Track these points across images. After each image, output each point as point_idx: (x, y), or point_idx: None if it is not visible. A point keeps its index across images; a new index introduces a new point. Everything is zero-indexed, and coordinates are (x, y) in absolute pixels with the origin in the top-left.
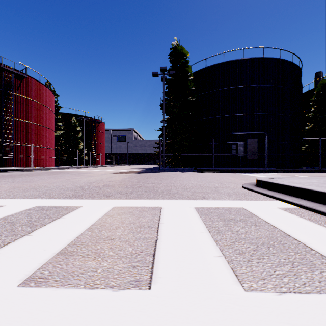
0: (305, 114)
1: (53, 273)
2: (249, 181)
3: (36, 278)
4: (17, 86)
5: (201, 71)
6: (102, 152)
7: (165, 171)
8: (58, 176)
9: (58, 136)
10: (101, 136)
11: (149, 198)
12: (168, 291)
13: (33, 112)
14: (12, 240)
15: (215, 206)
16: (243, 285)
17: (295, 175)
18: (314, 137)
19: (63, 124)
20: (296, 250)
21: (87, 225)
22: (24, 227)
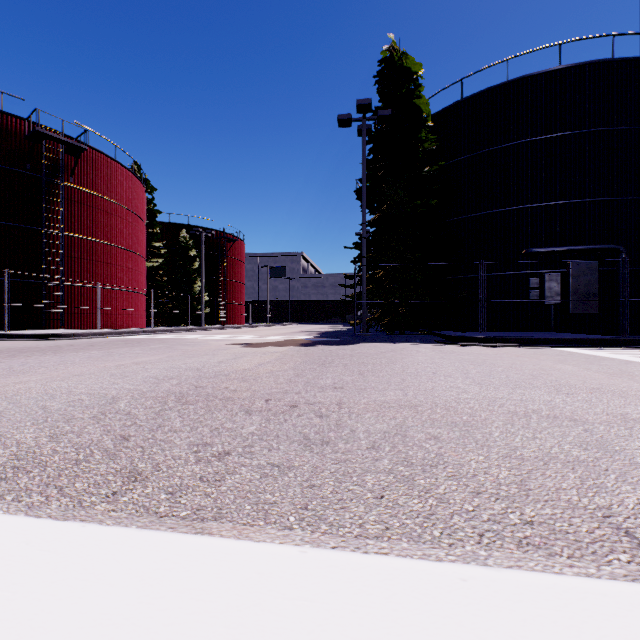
0: None
1: None
2: None
3: None
4: (71, 169)
5: (452, 108)
6: (239, 298)
7: (367, 340)
8: (114, 353)
9: (154, 269)
10: (237, 268)
11: (311, 527)
12: None
13: (102, 220)
14: None
15: None
16: None
17: None
18: None
19: (165, 244)
20: None
21: None
22: None
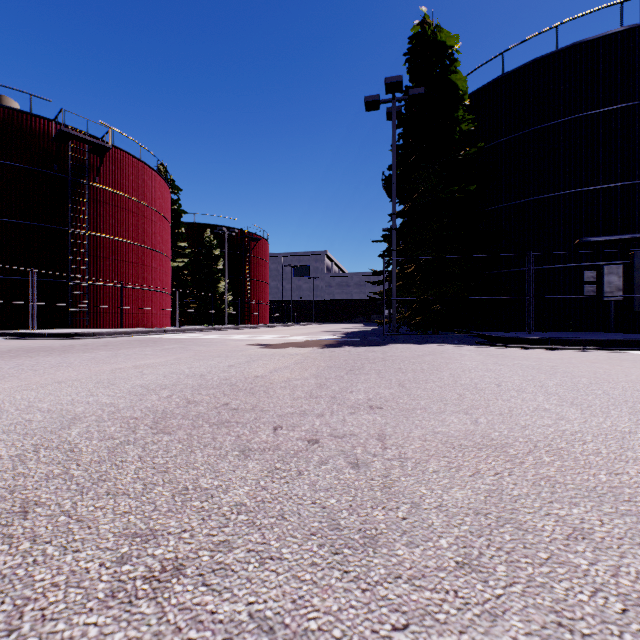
0: None
1: None
2: None
3: None
4: (97, 169)
5: (491, 86)
6: (263, 298)
7: (398, 341)
8: (121, 354)
9: (179, 268)
10: (261, 267)
11: None
12: None
13: (126, 219)
14: None
15: None
16: None
17: None
18: None
19: (190, 244)
20: None
21: None
22: None
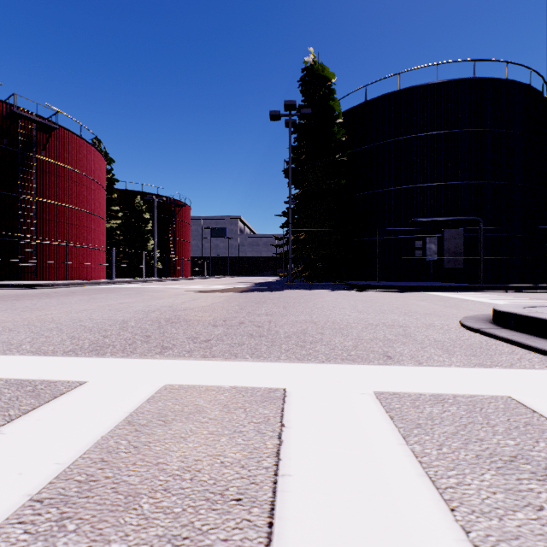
0: None
1: None
2: (465, 310)
3: None
4: (43, 144)
5: (358, 108)
6: (186, 255)
7: (292, 288)
8: (98, 297)
9: (112, 229)
10: (185, 229)
11: (256, 358)
12: None
13: (69, 188)
14: None
15: (430, 388)
16: None
17: None
18: None
19: (121, 208)
20: None
21: (42, 477)
22: None
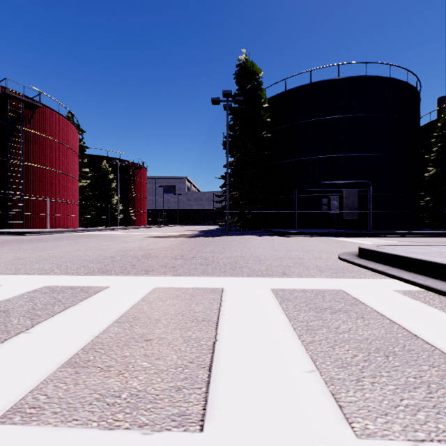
0: (424, 156)
1: (53, 399)
2: (347, 249)
3: (25, 408)
4: (28, 118)
5: (280, 95)
6: (144, 208)
7: (229, 234)
8: (82, 242)
9: (83, 187)
10: (142, 187)
11: (206, 275)
12: (232, 435)
13: (49, 154)
14: (1, 340)
15: (301, 286)
16: (352, 425)
17: (412, 241)
18: (438, 187)
19: (90, 170)
20: (431, 362)
21: (114, 316)
22: (21, 320)
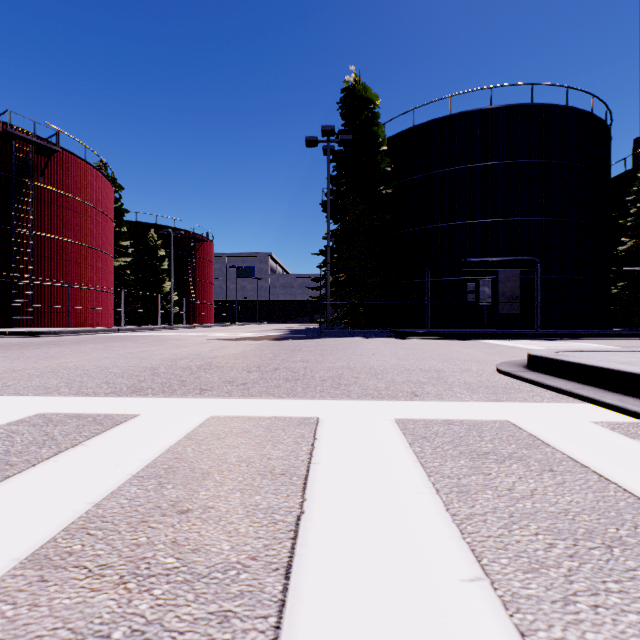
0: (617, 221)
1: None
2: (508, 356)
3: None
4: (41, 169)
5: (405, 134)
6: (208, 298)
7: (331, 336)
8: (114, 346)
9: (122, 268)
10: (206, 268)
11: (293, 397)
12: None
13: (72, 220)
14: None
15: (443, 415)
16: None
17: (604, 346)
18: (638, 267)
19: (132, 243)
20: None
21: (135, 466)
22: None
